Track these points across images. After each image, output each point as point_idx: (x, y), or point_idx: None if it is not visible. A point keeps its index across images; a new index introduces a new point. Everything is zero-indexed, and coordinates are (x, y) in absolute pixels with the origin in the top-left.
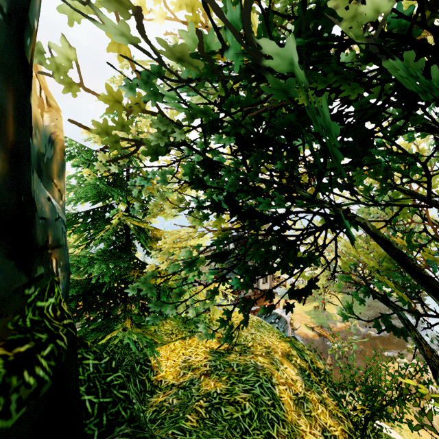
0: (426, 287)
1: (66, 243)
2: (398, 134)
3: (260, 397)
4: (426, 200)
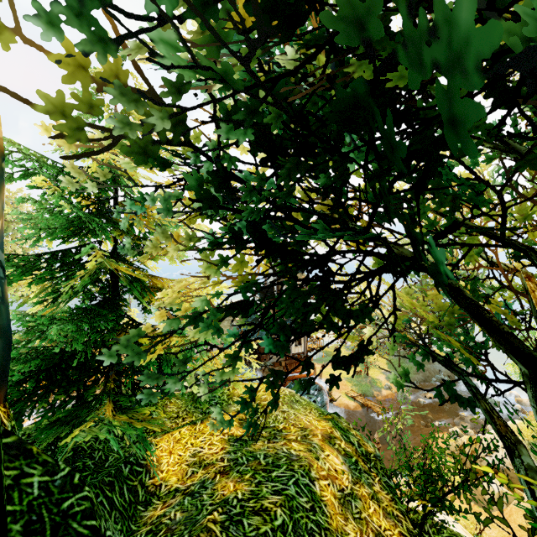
0: (506, 346)
1: (5, 294)
2: (503, 124)
3: (296, 499)
4: (499, 238)
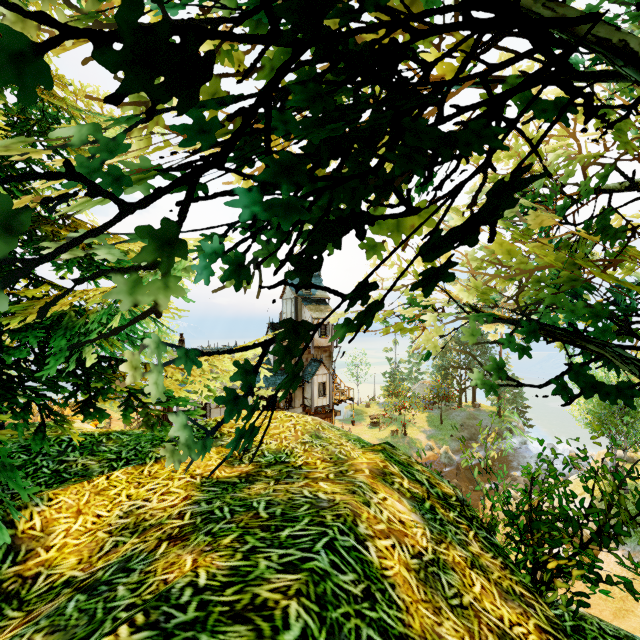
0: None
1: None
2: None
3: (332, 578)
4: None
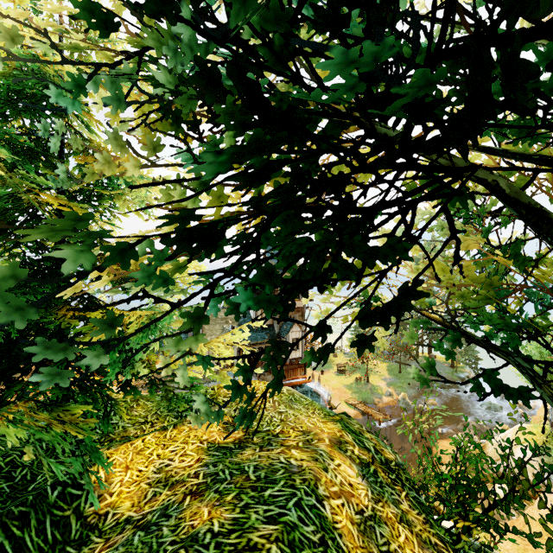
0: None
1: None
2: None
3: (299, 529)
4: None
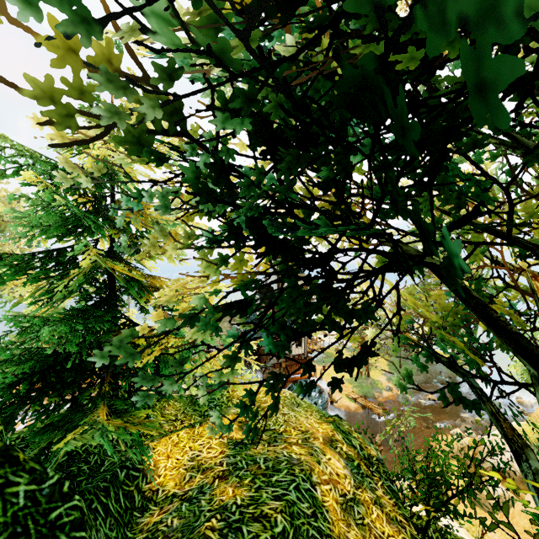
0: (514, 347)
1: None
2: (521, 107)
3: (297, 505)
4: (505, 236)
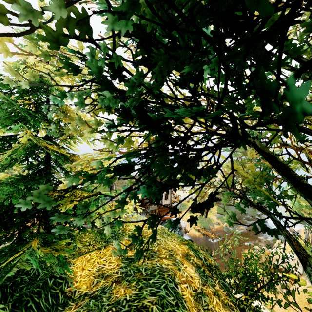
0: (305, 193)
1: None
2: None
3: (166, 298)
4: None
